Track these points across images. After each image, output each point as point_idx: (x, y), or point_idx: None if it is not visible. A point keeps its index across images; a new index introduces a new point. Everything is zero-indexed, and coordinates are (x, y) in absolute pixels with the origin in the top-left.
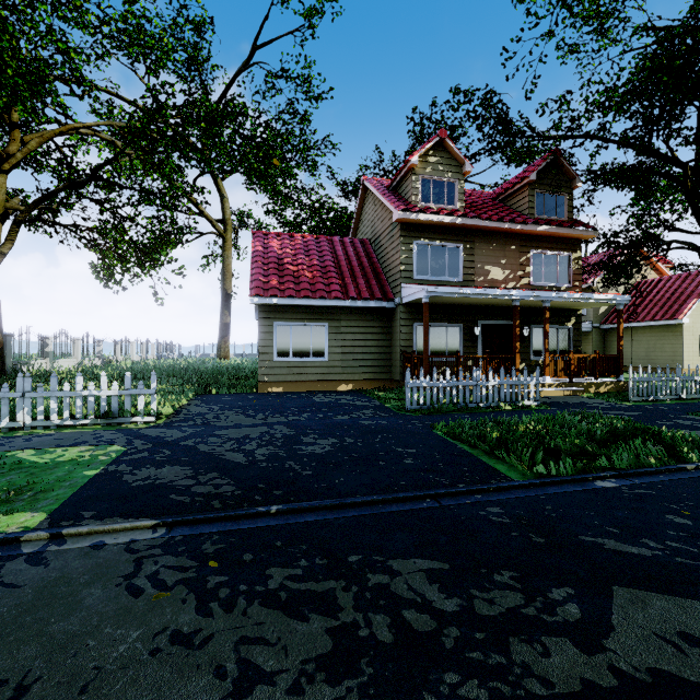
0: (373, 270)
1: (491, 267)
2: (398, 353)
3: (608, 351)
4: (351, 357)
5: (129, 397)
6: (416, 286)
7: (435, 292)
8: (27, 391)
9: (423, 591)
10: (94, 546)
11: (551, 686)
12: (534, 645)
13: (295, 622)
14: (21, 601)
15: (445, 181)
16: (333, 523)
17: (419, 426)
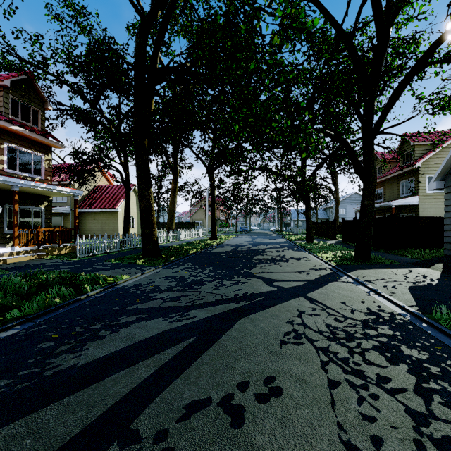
0: None
1: None
2: None
3: (81, 226)
4: None
5: None
6: None
7: None
8: None
9: None
10: None
11: None
12: None
13: None
14: None
15: None
16: None
17: None
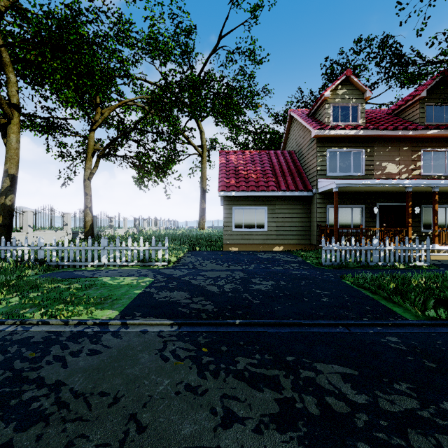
0: (297, 171)
1: (387, 164)
2: (315, 226)
3: None
4: (282, 228)
5: (154, 251)
6: (328, 180)
7: (343, 184)
8: (106, 246)
9: (339, 386)
10: (142, 331)
11: None
12: (428, 438)
13: (255, 391)
14: (111, 355)
15: (350, 105)
16: (274, 334)
17: (331, 276)
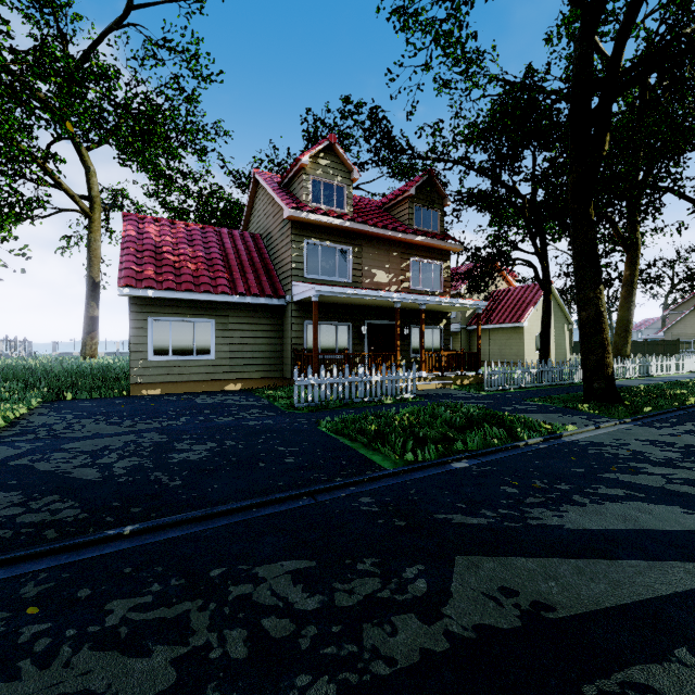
0: (264, 266)
1: (377, 270)
2: (289, 351)
3: (473, 349)
4: (240, 355)
5: None
6: (306, 284)
7: (325, 291)
8: None
9: (287, 594)
10: None
11: (395, 663)
12: (384, 627)
13: (134, 661)
14: None
15: (335, 184)
16: (198, 536)
17: (305, 423)
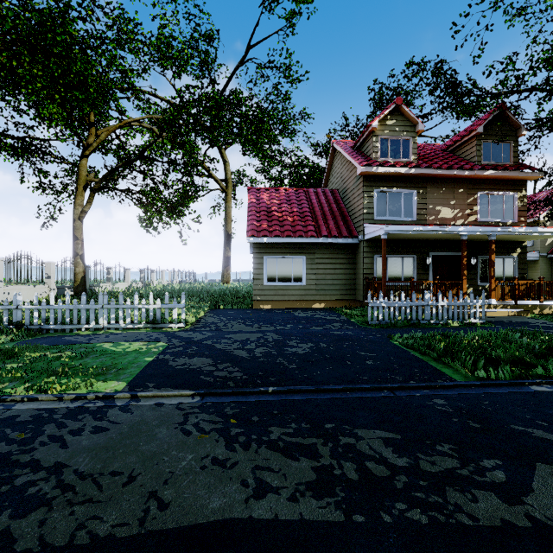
0: (341, 214)
1: (441, 207)
2: (361, 279)
3: None
4: (323, 282)
5: (167, 309)
6: (376, 225)
7: (392, 230)
8: (105, 304)
9: (381, 451)
10: (157, 404)
11: (477, 520)
12: (465, 494)
13: (290, 461)
14: (122, 431)
15: (401, 139)
16: (313, 402)
17: (378, 336)
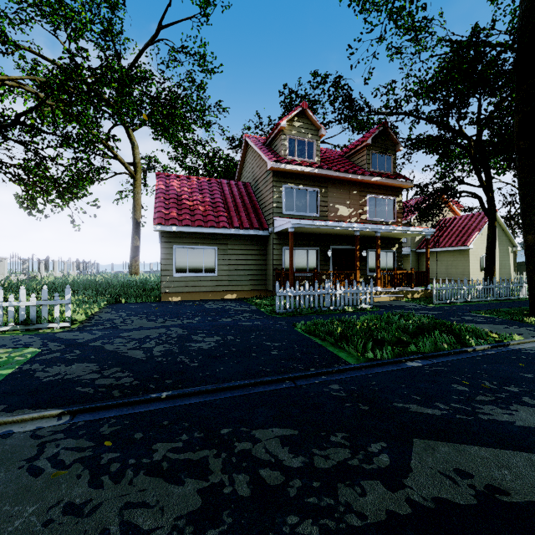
0: (252, 206)
1: (340, 206)
2: (271, 270)
3: (421, 268)
4: (235, 273)
5: (46, 307)
6: (284, 219)
7: (298, 224)
8: None
9: (277, 453)
10: (2, 435)
11: (365, 518)
12: (355, 488)
13: (173, 487)
14: None
15: (306, 140)
16: (211, 403)
17: (284, 325)
